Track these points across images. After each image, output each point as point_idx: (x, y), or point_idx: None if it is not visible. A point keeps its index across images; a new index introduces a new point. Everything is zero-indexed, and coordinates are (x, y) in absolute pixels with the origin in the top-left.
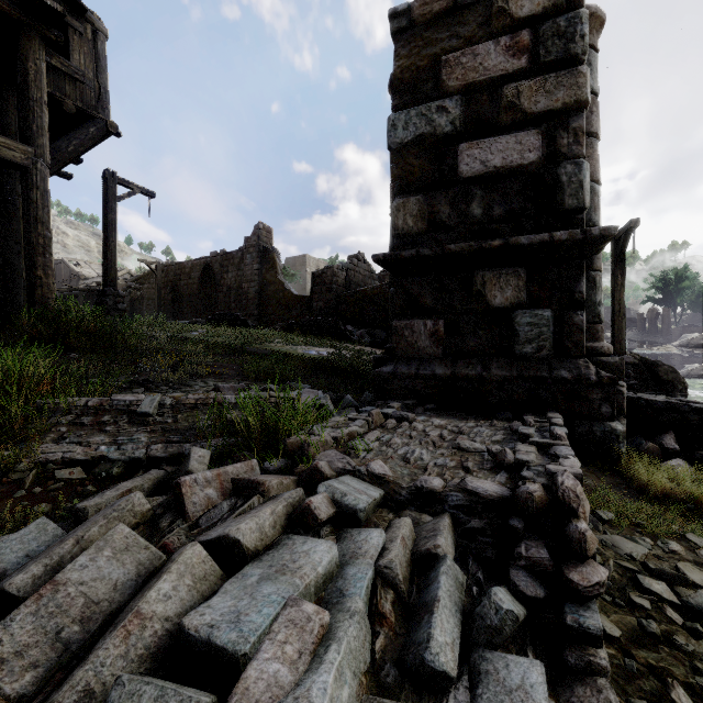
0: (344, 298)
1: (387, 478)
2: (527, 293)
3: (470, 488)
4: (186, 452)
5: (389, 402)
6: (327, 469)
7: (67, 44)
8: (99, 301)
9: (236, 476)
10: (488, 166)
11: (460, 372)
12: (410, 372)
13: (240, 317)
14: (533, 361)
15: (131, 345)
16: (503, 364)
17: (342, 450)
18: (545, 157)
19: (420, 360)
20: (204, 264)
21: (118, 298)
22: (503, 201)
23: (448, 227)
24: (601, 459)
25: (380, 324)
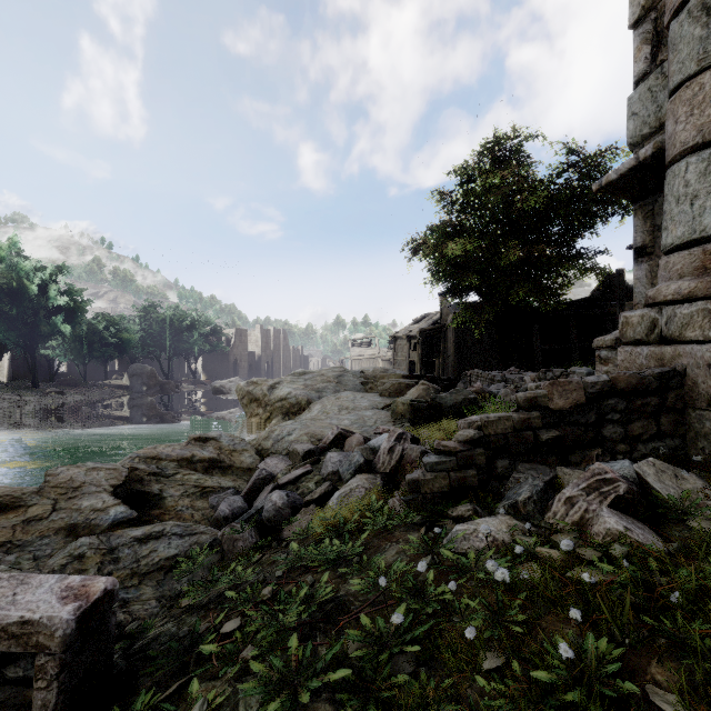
0: None
1: None
2: None
3: None
4: None
5: None
6: None
7: None
8: None
9: None
10: None
11: None
12: None
13: None
14: None
15: None
16: None
17: None
18: None
19: None
20: None
21: None
22: None
23: None
24: None
25: None
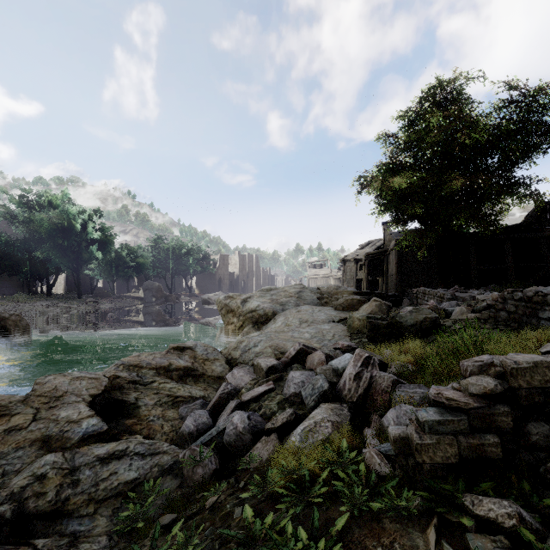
0: None
1: None
2: None
3: None
4: None
5: None
6: None
7: None
8: None
9: None
10: None
11: None
12: None
13: None
14: None
15: None
16: None
17: None
18: None
19: None
20: None
21: None
22: None
23: None
24: None
25: None
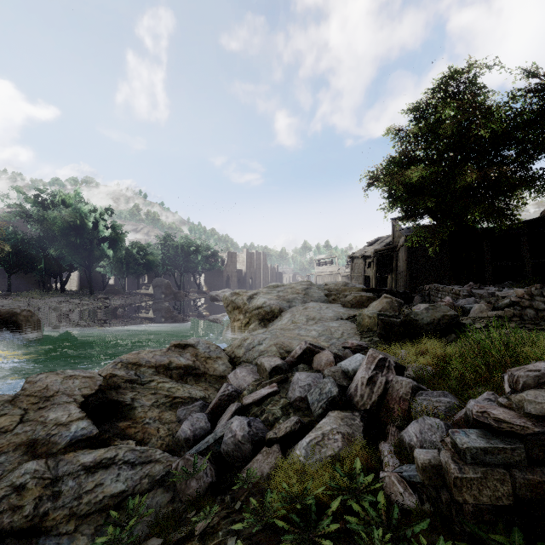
0: None
1: None
2: None
3: None
4: None
5: None
6: None
7: None
8: None
9: None
10: None
11: None
12: None
13: None
14: None
15: None
16: None
17: None
18: None
19: None
20: None
21: None
22: None
23: None
24: None
25: None
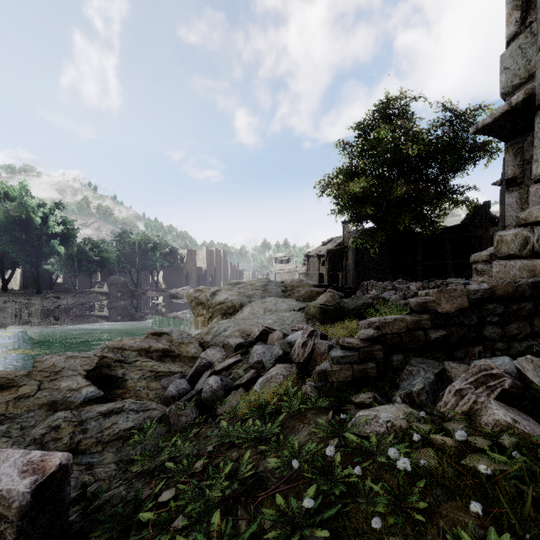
0: None
1: None
2: None
3: None
4: None
5: None
6: None
7: None
8: None
9: None
10: None
11: None
12: None
13: None
14: None
15: None
16: None
17: None
18: None
19: None
20: None
21: None
22: None
23: None
24: None
25: None
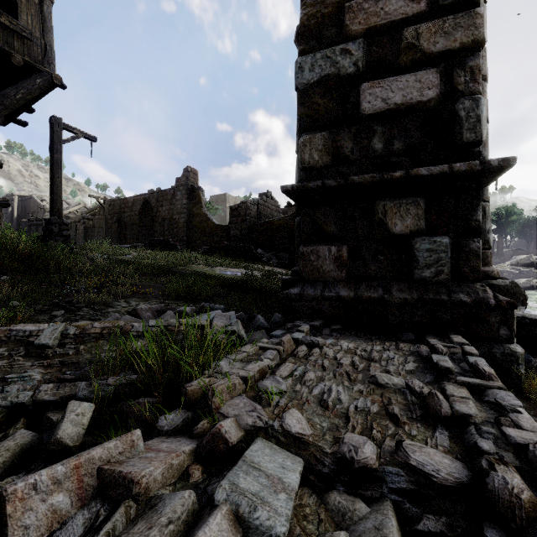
0: (255, 227)
1: (305, 438)
2: (426, 221)
3: (414, 463)
4: (78, 393)
5: (298, 324)
6: (233, 431)
7: (16, 6)
8: (46, 228)
9: (106, 462)
10: (389, 103)
11: (363, 295)
12: (316, 294)
13: (170, 242)
14: (431, 285)
15: (66, 267)
16: (403, 287)
17: (252, 395)
18: (443, 94)
19: (325, 283)
20: (143, 199)
21: (62, 226)
22: (403, 136)
23: (351, 161)
24: (500, 380)
25: (285, 248)
